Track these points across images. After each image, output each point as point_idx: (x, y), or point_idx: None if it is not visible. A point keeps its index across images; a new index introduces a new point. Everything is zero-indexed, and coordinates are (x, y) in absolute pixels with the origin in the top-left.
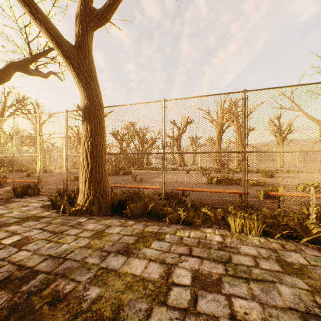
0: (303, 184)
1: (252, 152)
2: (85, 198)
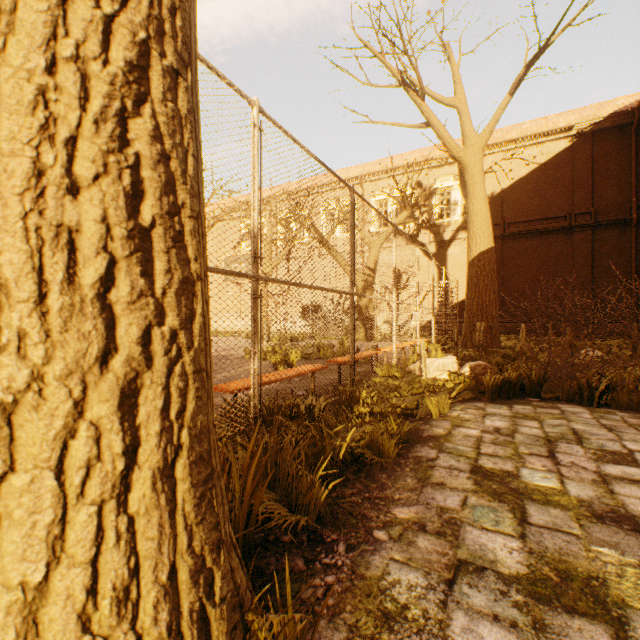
0: (232, 352)
1: (357, 295)
2: (190, 628)
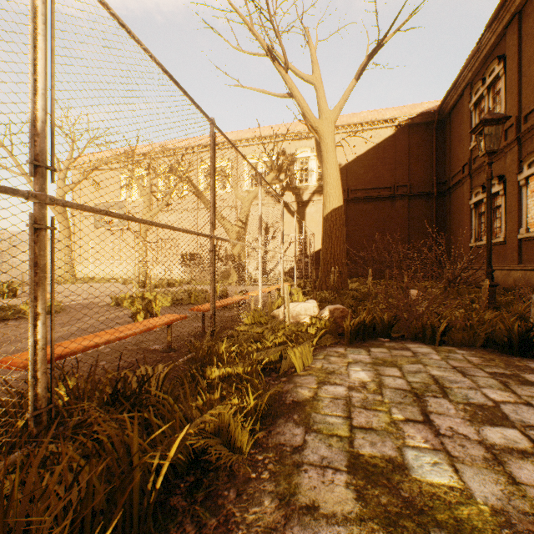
0: (99, 299)
1: (219, 239)
2: None
